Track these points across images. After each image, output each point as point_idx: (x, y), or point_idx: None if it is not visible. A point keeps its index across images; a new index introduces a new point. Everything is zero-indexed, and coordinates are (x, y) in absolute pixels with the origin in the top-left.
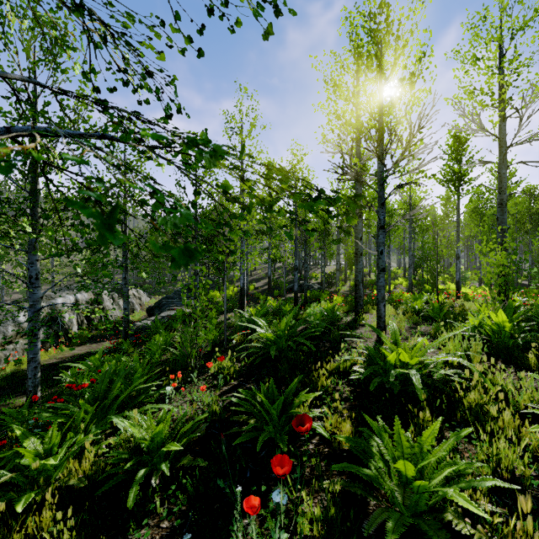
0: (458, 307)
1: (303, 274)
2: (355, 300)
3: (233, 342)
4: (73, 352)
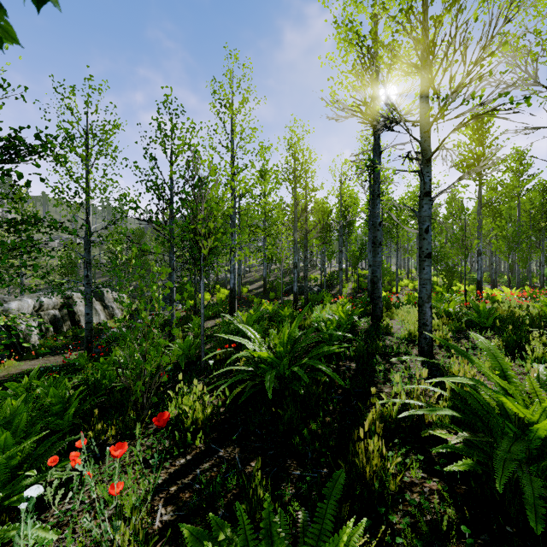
0: (500, 310)
1: (301, 276)
2: (373, 301)
3: (210, 363)
4: (23, 368)
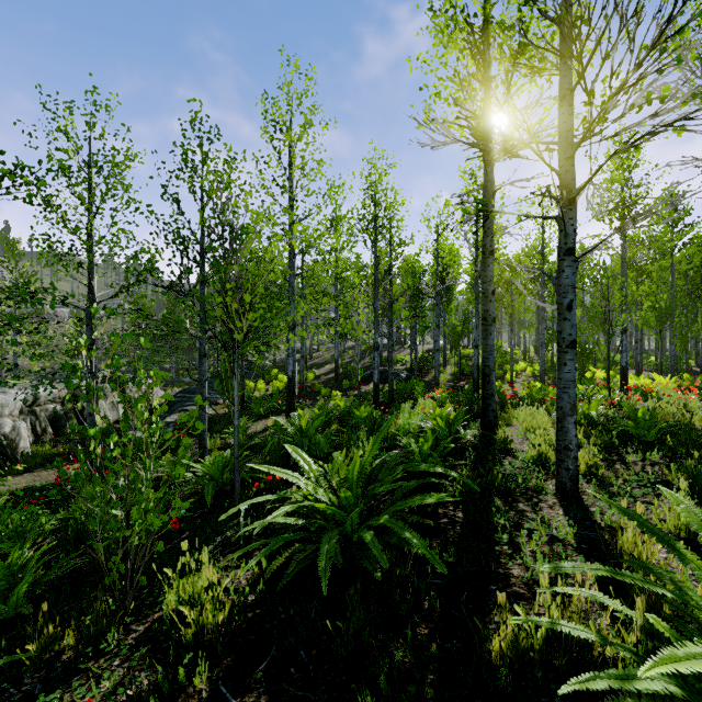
0: (662, 414)
1: (384, 357)
2: (483, 401)
3: (241, 508)
4: (1, 488)
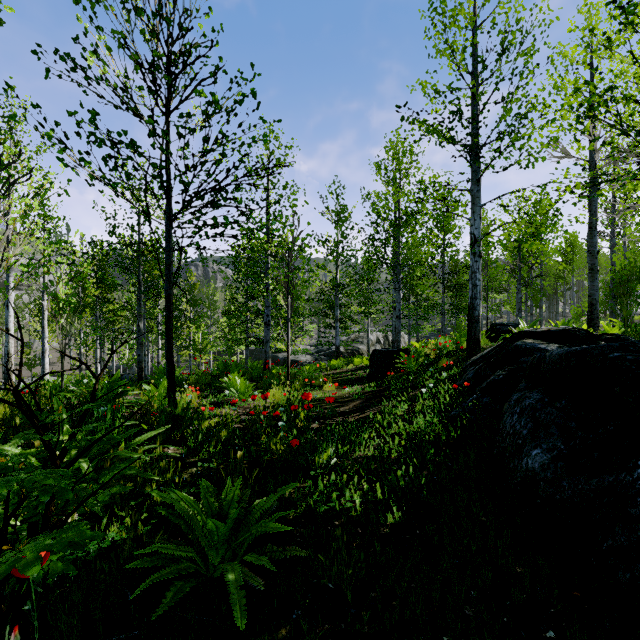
0: None
1: None
2: None
3: None
4: None
